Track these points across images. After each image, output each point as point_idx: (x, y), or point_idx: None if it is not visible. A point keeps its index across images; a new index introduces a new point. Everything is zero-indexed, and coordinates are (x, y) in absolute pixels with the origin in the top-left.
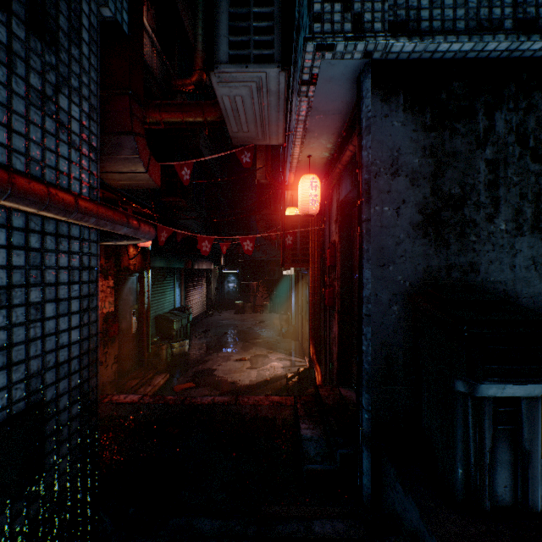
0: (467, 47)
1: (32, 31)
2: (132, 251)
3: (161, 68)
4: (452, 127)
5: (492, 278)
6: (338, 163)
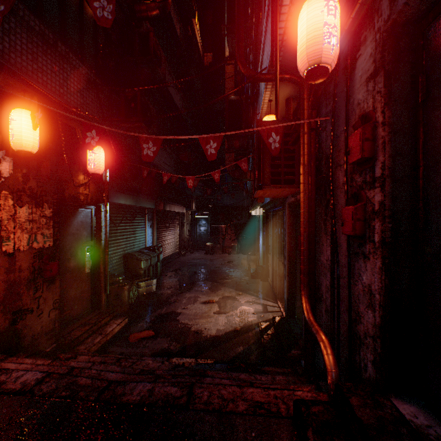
0: None
1: None
2: (82, 179)
3: None
4: None
5: None
6: None
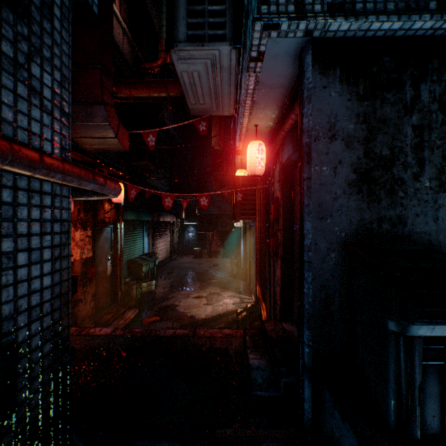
0: (397, 25)
1: (4, 3)
2: (107, 207)
3: (132, 53)
4: (383, 97)
5: (418, 229)
6: (281, 131)
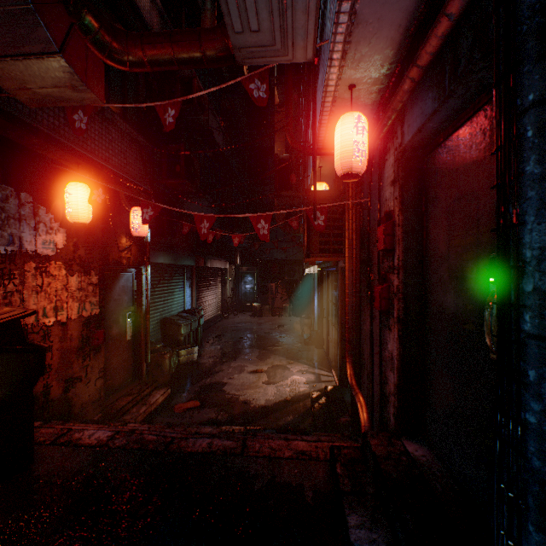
0: None
1: None
2: (125, 242)
3: (163, 30)
4: None
5: None
6: (410, 68)
